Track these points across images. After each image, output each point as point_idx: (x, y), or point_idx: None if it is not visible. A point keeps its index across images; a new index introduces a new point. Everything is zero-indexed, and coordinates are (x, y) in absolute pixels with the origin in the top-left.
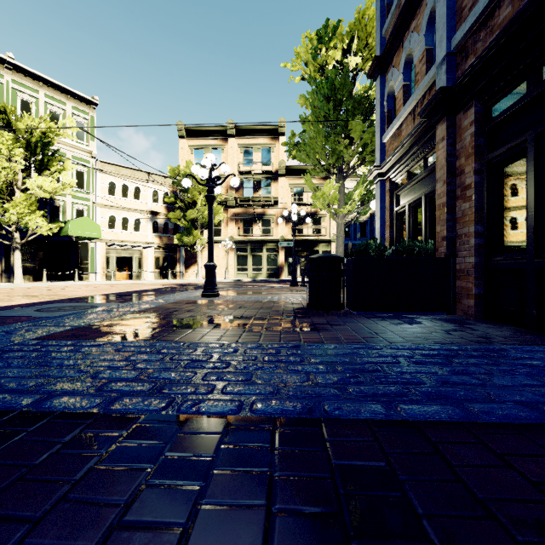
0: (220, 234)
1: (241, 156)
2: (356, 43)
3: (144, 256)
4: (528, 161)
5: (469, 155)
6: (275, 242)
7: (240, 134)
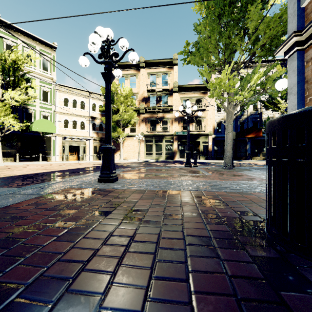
0: (135, 131)
1: (148, 80)
2: None
3: (87, 145)
4: None
5: None
6: (171, 136)
7: (148, 66)
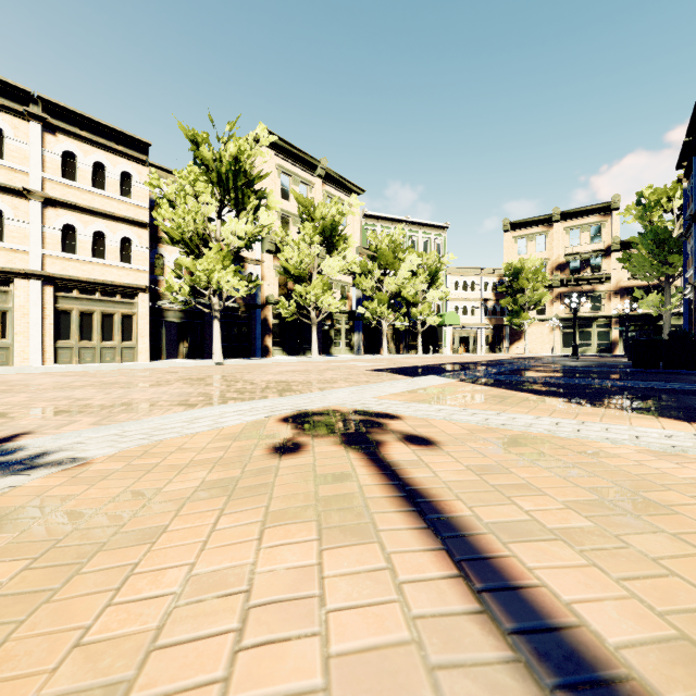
0: (543, 313)
1: (566, 238)
2: (680, 191)
3: (477, 335)
4: None
5: None
6: (607, 318)
7: (565, 218)
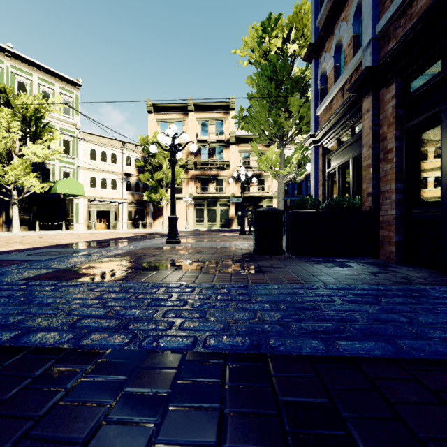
0: (181, 192)
1: (199, 127)
2: (294, 33)
3: (119, 210)
4: (442, 128)
5: (391, 124)
6: (227, 198)
7: (198, 110)
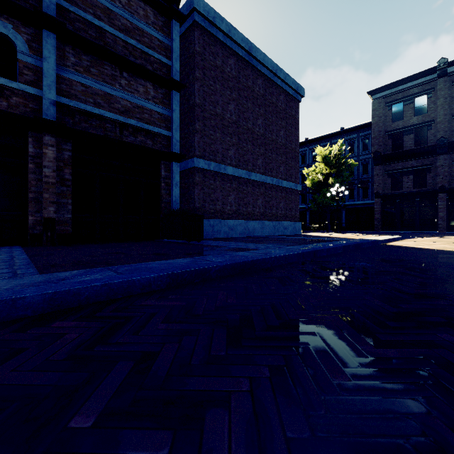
0: None
1: None
2: None
3: None
4: None
5: None
6: None
7: None
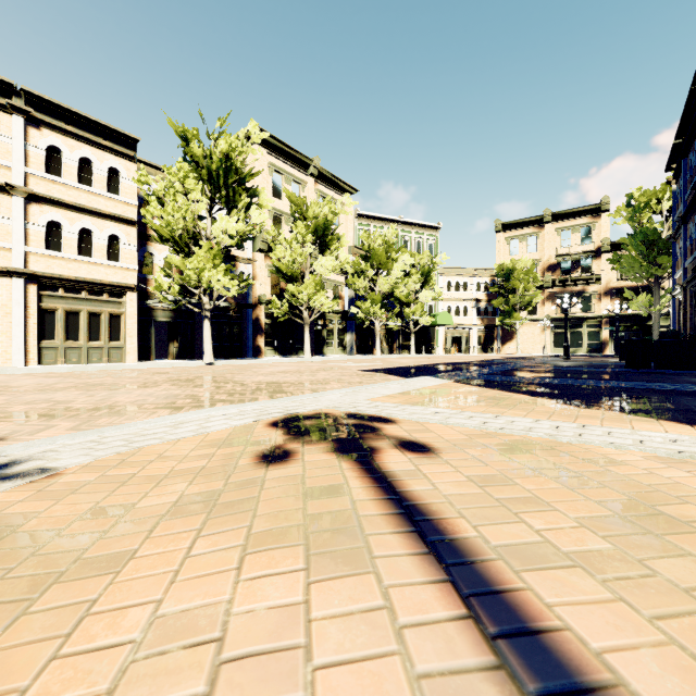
0: (535, 313)
1: (557, 239)
2: (669, 193)
3: (470, 335)
4: None
5: (688, 307)
6: (597, 318)
7: (556, 219)
